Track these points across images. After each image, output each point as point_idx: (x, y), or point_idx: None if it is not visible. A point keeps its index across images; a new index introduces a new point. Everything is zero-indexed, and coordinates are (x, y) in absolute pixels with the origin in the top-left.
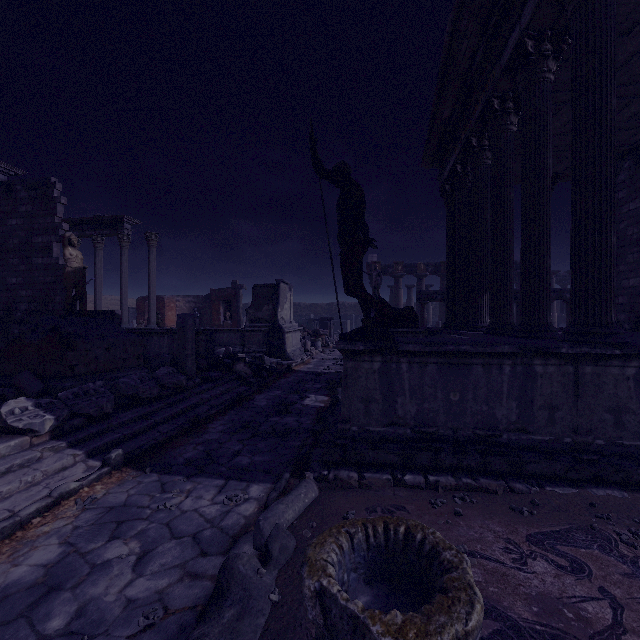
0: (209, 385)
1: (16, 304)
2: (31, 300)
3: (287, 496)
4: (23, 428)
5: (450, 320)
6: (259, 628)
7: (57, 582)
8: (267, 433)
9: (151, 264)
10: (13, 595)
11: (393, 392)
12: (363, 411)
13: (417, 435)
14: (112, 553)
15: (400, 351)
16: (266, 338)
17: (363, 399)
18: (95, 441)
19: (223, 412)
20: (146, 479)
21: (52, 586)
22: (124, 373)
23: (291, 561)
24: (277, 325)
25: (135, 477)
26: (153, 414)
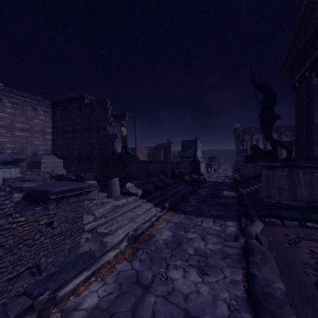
0: (177, 184)
1: (94, 150)
2: (99, 149)
3: (253, 224)
4: (134, 193)
5: (298, 156)
6: (274, 262)
7: (179, 241)
8: (216, 204)
9: (136, 133)
10: (168, 242)
11: (294, 185)
12: (278, 194)
13: (309, 206)
14: (190, 236)
15: (299, 166)
16: (188, 166)
17: (278, 188)
18: (153, 201)
19: (190, 195)
20: (180, 215)
21: (178, 242)
22: (142, 178)
23: (270, 246)
24: (196, 159)
25: (175, 214)
26: (165, 193)
